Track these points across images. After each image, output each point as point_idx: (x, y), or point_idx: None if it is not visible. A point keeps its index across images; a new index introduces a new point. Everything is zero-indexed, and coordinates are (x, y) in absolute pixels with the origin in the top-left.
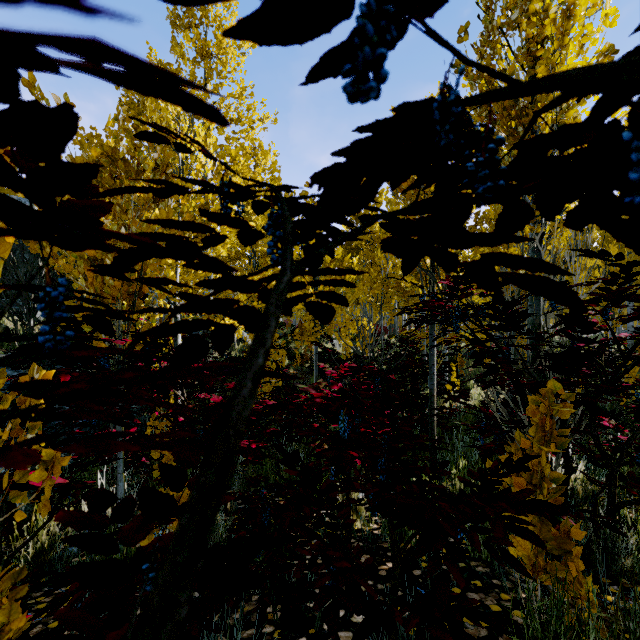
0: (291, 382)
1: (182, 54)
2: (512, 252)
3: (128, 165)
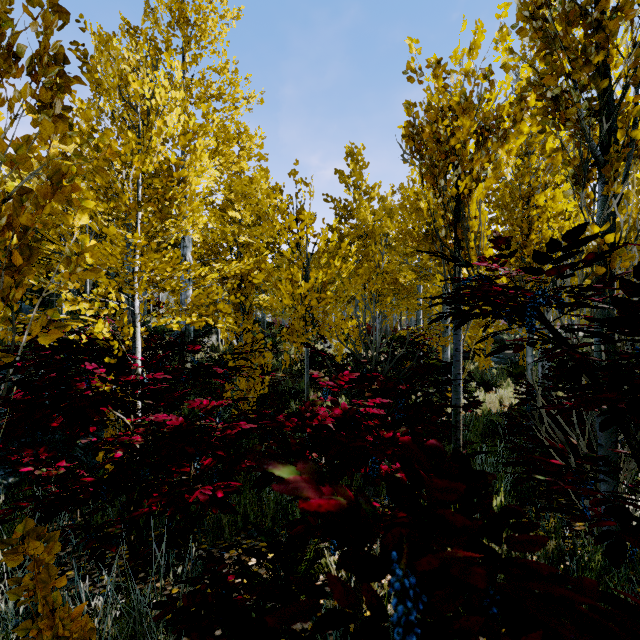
0: (279, 387)
1: (156, 21)
2: (534, 239)
3: None
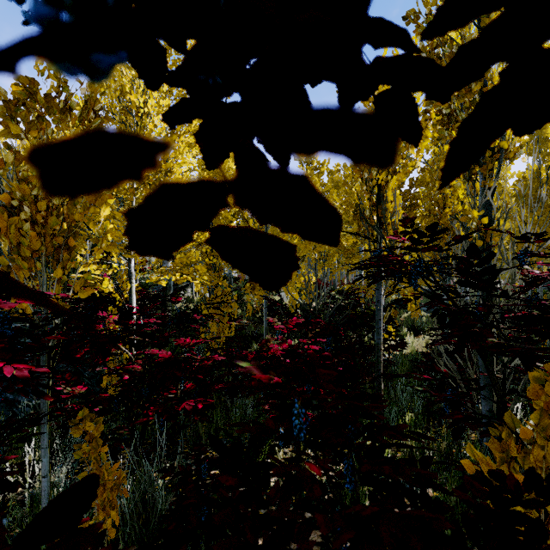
0: (243, 331)
1: None
2: (448, 212)
3: (50, 100)
